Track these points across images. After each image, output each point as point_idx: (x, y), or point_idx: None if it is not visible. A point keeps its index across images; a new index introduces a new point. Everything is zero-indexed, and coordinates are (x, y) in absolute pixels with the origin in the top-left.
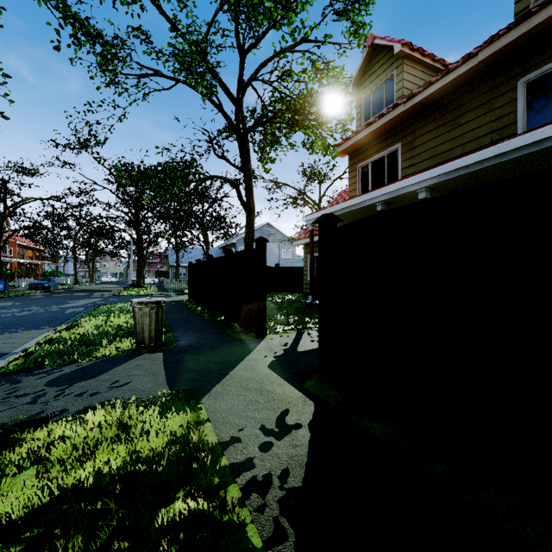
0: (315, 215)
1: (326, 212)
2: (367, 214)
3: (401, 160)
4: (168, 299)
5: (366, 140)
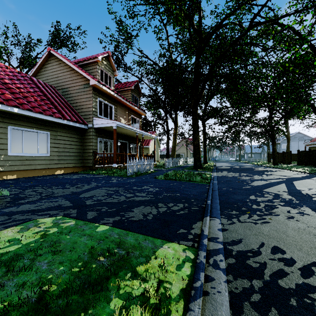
0: (305, 143)
1: (307, 143)
2: None
3: None
4: None
5: None
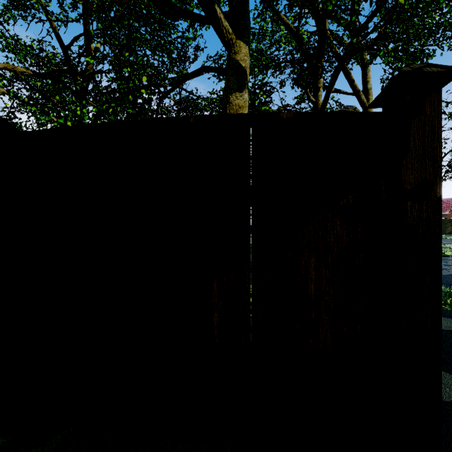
0: None
1: None
2: None
3: None
4: None
5: None
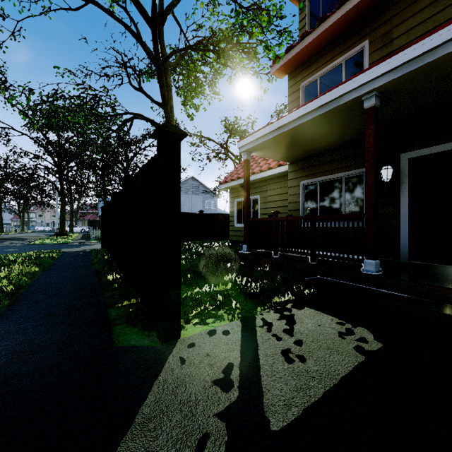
0: (253, 136)
1: (270, 129)
2: (329, 130)
3: (369, 63)
4: (80, 248)
5: (316, 46)
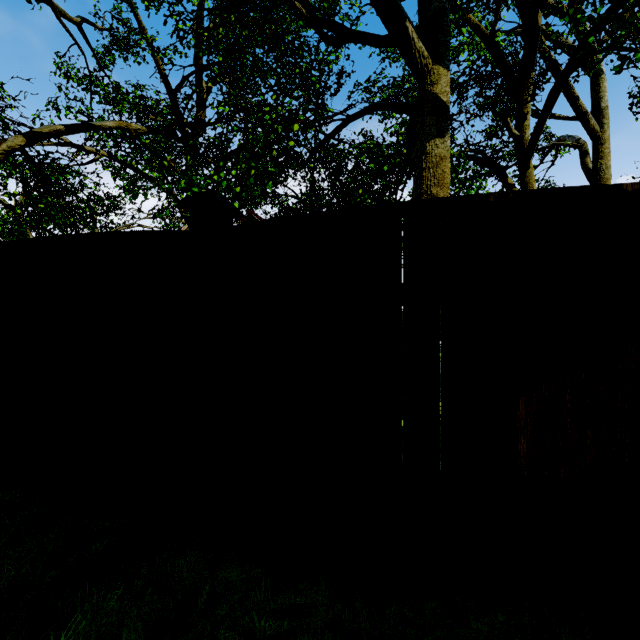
0: None
1: None
2: None
3: None
4: None
5: None
